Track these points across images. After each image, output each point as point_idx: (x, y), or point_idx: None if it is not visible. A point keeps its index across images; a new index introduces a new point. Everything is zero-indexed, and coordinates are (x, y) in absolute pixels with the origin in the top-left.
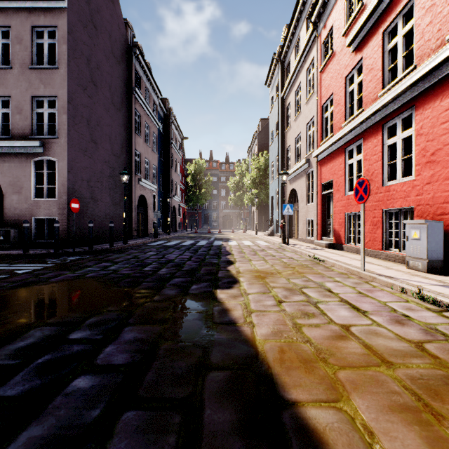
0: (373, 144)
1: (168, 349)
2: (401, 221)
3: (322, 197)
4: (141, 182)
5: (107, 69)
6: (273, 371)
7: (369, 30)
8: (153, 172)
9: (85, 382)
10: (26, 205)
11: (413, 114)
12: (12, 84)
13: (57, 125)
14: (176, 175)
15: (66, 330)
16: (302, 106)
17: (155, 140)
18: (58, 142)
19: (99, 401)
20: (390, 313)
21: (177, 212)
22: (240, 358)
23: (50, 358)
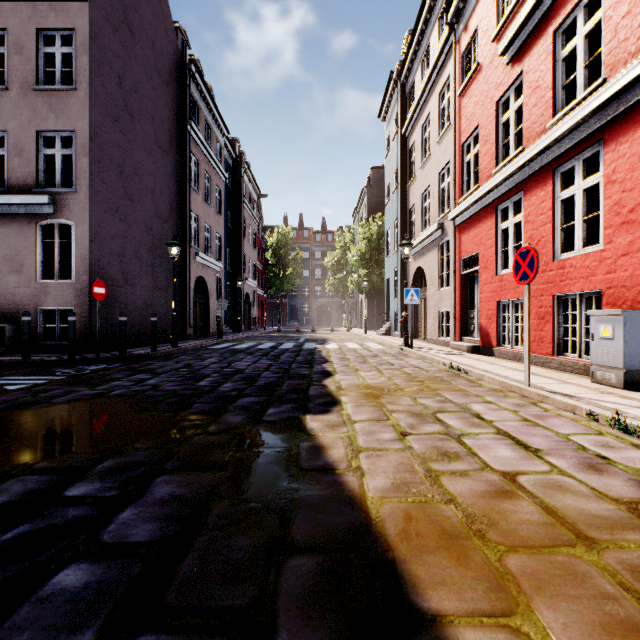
0: (539, 199)
1: (223, 515)
2: (582, 312)
3: (462, 278)
4: (199, 257)
5: (149, 92)
6: (396, 555)
7: (533, 30)
8: (217, 243)
9: (77, 575)
10: (28, 291)
11: (601, 152)
12: (9, 113)
13: (74, 172)
14: (250, 248)
15: (63, 481)
16: (433, 146)
17: (219, 198)
18: (76, 198)
19: (95, 614)
20: (577, 452)
21: (252, 302)
22: (342, 530)
23: (27, 532)
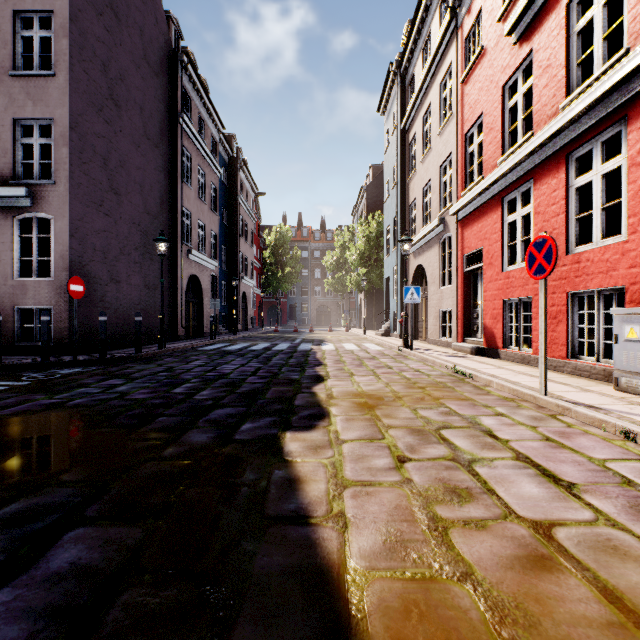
0: (551, 188)
1: (134, 606)
2: (600, 311)
3: (465, 276)
4: (192, 255)
5: (137, 82)
6: None
7: (543, 4)
8: (212, 241)
9: None
10: (5, 289)
11: (623, 132)
12: None
13: (53, 163)
14: (247, 246)
15: None
16: (434, 138)
17: (214, 194)
18: (55, 190)
19: None
20: (622, 488)
21: (249, 302)
22: (304, 639)
23: None
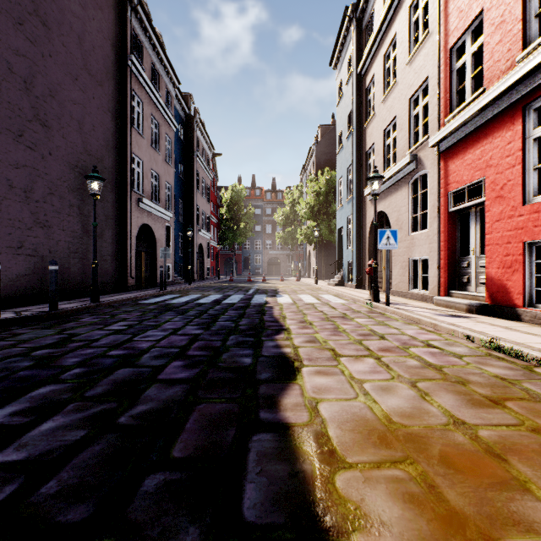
0: None
1: None
2: None
3: (449, 217)
4: (143, 204)
5: (74, 8)
6: None
7: None
8: (167, 193)
9: None
10: None
11: None
12: None
13: None
14: (204, 201)
15: None
16: (400, 70)
17: (170, 147)
18: None
19: None
20: None
21: (206, 253)
22: None
23: None
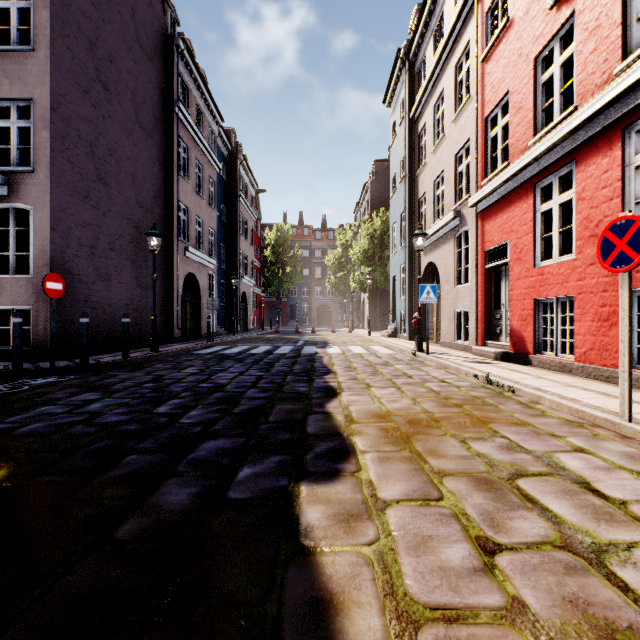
0: (601, 168)
1: None
2: None
3: (485, 273)
4: (189, 252)
5: (129, 65)
6: None
7: None
8: (210, 238)
9: None
10: None
11: None
12: None
13: (32, 148)
14: (247, 245)
15: None
16: (447, 126)
17: (213, 190)
18: (34, 178)
19: None
20: None
21: (249, 302)
22: None
23: None
